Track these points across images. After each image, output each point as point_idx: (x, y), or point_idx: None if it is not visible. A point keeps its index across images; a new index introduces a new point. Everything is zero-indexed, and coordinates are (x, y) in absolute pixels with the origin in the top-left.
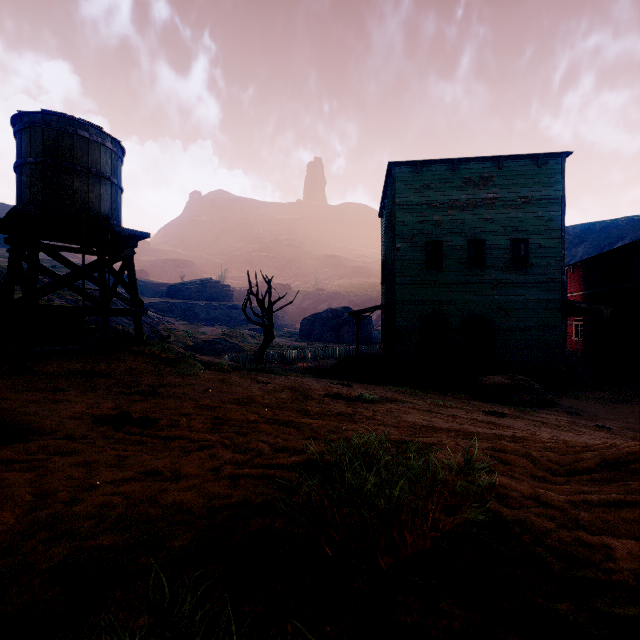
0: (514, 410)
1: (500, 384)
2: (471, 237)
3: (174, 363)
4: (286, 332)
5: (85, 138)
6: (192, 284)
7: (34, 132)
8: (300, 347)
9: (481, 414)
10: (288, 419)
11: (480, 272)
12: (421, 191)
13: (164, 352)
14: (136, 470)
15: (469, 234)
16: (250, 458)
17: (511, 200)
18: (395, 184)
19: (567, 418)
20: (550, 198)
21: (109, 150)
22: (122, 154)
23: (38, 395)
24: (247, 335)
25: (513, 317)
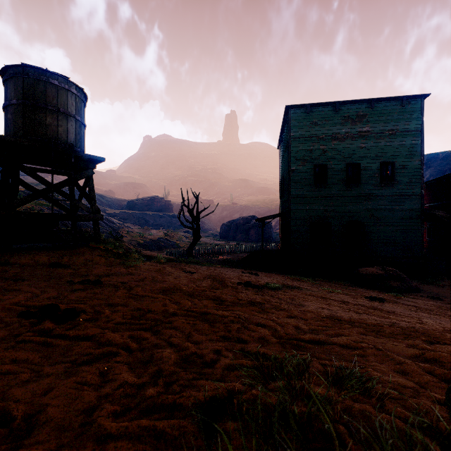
0: (388, 295)
1: (374, 274)
2: (349, 161)
3: (123, 256)
4: (210, 234)
5: (55, 85)
6: (144, 200)
7: (16, 80)
8: (220, 244)
9: (364, 299)
10: (204, 310)
11: (356, 188)
12: (311, 127)
13: (116, 248)
14: None
15: (348, 159)
16: (145, 382)
17: (381, 132)
18: (291, 122)
19: (432, 302)
20: (412, 130)
21: (74, 95)
22: (85, 99)
23: None
24: (182, 236)
25: (382, 222)
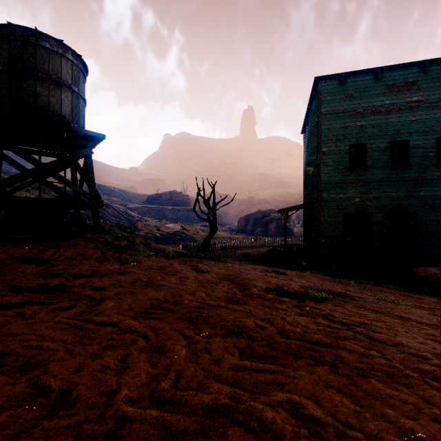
0: None
1: (440, 277)
2: (395, 138)
3: (124, 250)
4: (227, 228)
5: (46, 48)
6: (163, 194)
7: (2, 43)
8: (237, 238)
9: None
10: (210, 400)
11: (404, 170)
12: (345, 100)
13: (117, 240)
14: None
15: (393, 136)
16: None
17: (437, 101)
18: (321, 96)
19: None
20: None
21: (70, 62)
22: (86, 70)
23: None
24: (199, 229)
25: (439, 211)
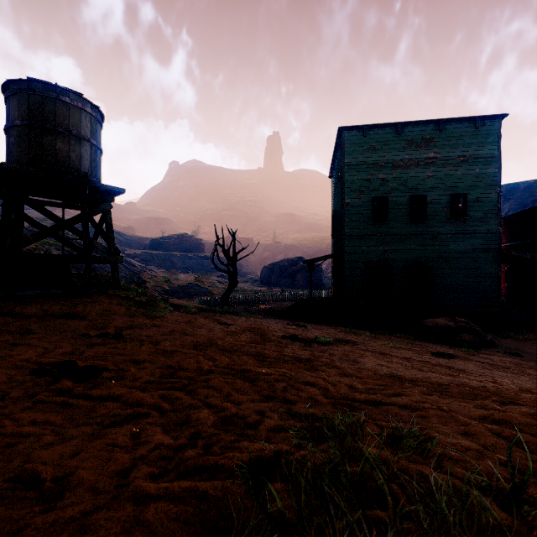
0: (459, 351)
1: (443, 326)
2: (414, 193)
3: (146, 305)
4: (249, 278)
5: (66, 103)
6: (170, 238)
7: (21, 98)
8: (261, 291)
9: (431, 356)
10: (244, 368)
11: (422, 224)
12: (368, 152)
13: (138, 295)
14: (7, 474)
15: (412, 190)
16: (182, 444)
17: (450, 159)
18: (344, 146)
19: (510, 359)
20: (487, 156)
21: (89, 114)
22: (102, 119)
23: (0, 338)
24: (216, 281)
25: (452, 265)
